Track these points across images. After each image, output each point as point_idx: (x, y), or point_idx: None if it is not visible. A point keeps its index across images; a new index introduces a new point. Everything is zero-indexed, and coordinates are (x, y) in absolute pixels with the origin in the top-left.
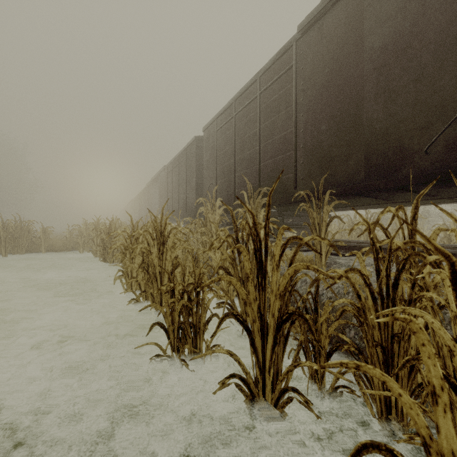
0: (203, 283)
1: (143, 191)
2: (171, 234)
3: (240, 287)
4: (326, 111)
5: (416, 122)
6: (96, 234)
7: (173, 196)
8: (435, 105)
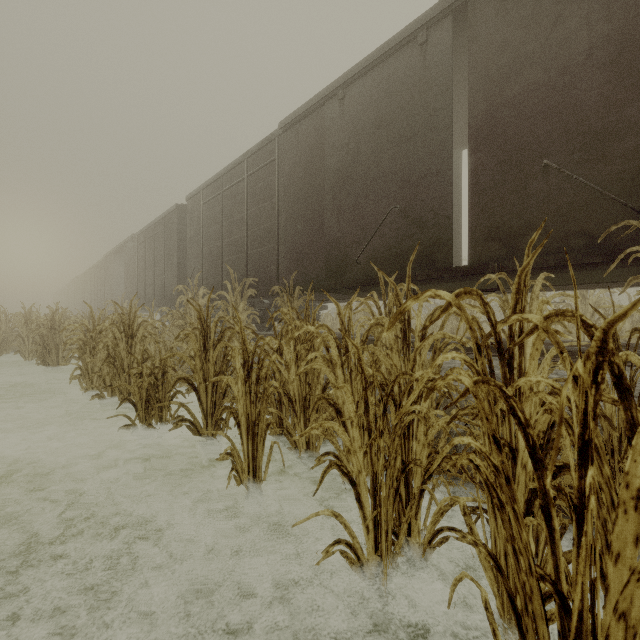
0: (168, 365)
1: (99, 265)
2: (141, 327)
3: (190, 361)
4: (301, 212)
5: (354, 238)
6: (26, 329)
7: (146, 277)
8: (363, 227)
